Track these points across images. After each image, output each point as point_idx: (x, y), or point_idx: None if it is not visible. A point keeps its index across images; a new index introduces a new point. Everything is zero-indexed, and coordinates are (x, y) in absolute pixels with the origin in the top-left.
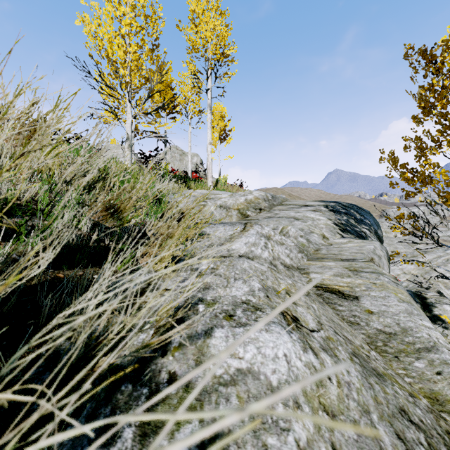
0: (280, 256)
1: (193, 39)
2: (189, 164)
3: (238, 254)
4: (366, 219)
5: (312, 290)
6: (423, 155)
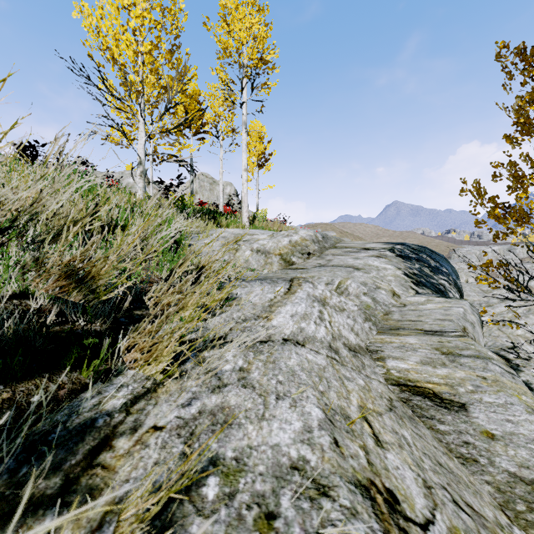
0: (342, 332)
1: (225, 40)
2: (220, 195)
3: (282, 337)
4: (442, 266)
5: (393, 390)
6: (522, 185)
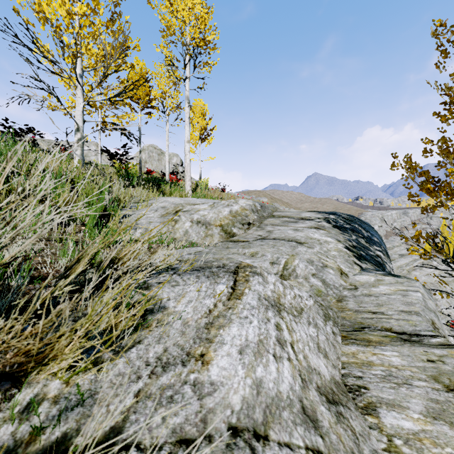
0: (310, 361)
1: (168, 19)
2: (166, 164)
3: (227, 421)
4: (373, 235)
5: None
6: None
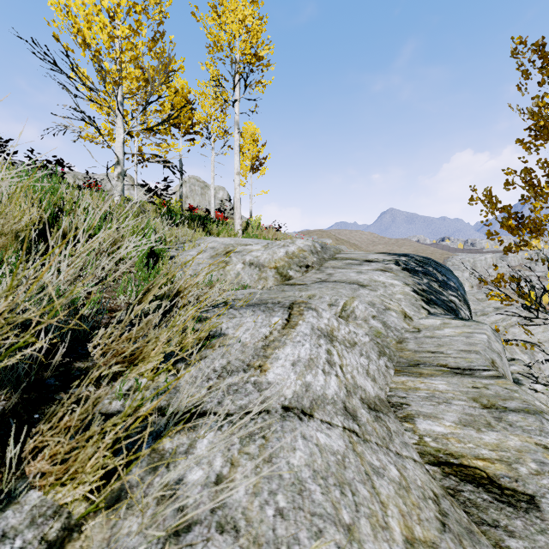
0: (357, 381)
1: (215, 33)
2: (212, 200)
3: (281, 403)
4: (450, 279)
5: (434, 474)
6: (542, 194)
